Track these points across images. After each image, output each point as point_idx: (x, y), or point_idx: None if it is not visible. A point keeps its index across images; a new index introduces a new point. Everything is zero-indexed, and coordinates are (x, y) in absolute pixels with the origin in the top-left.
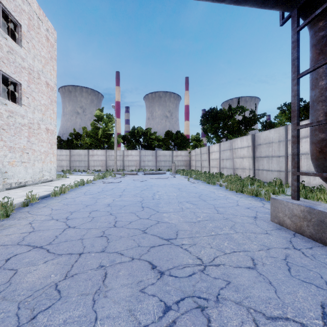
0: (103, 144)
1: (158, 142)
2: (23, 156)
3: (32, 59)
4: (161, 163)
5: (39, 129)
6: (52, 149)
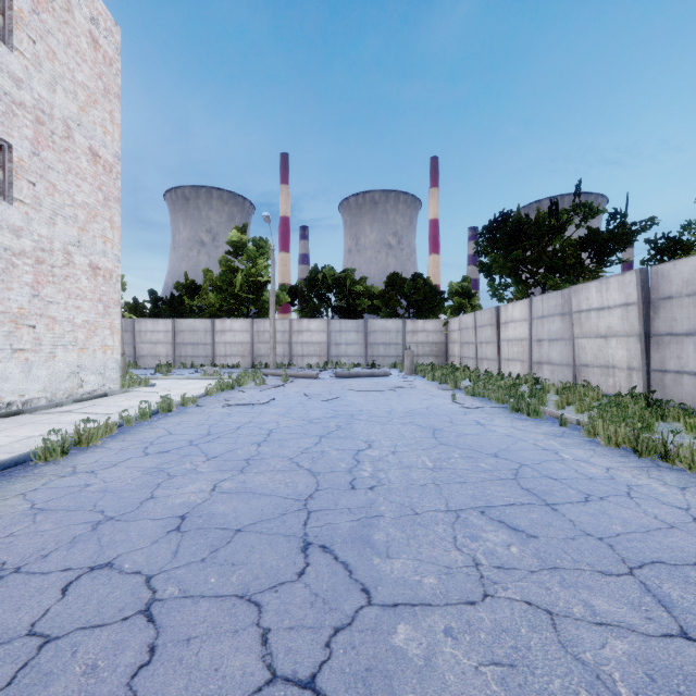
0: (246, 307)
1: (371, 300)
2: (19, 335)
3: (49, 85)
4: (378, 349)
5: (68, 266)
6: (108, 318)
